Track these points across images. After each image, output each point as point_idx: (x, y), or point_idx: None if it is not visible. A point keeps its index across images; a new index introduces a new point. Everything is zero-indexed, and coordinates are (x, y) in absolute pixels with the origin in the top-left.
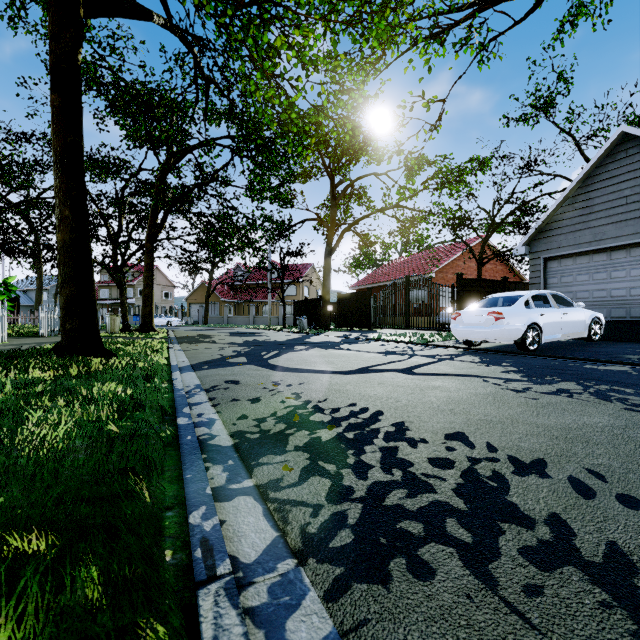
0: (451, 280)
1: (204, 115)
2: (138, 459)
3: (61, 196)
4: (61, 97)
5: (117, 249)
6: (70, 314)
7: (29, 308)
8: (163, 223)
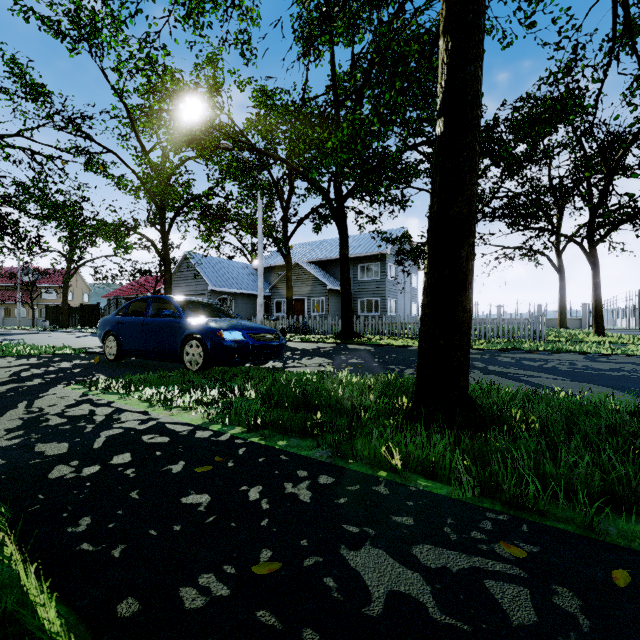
0: None
1: None
2: None
3: None
4: None
5: None
6: None
7: None
8: None
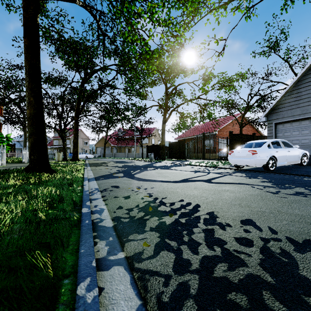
0: (225, 135)
1: (102, 53)
2: (53, 237)
3: (29, 91)
4: (29, 40)
5: (61, 120)
6: (33, 151)
7: (20, 149)
8: (83, 107)
